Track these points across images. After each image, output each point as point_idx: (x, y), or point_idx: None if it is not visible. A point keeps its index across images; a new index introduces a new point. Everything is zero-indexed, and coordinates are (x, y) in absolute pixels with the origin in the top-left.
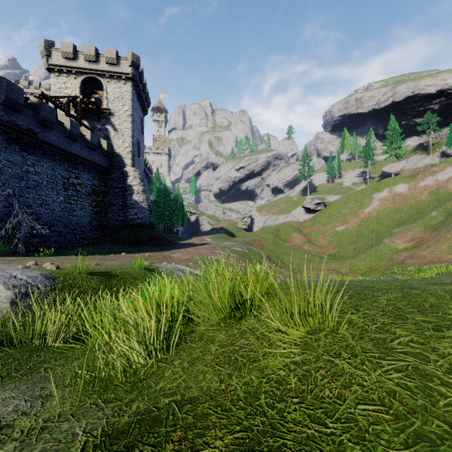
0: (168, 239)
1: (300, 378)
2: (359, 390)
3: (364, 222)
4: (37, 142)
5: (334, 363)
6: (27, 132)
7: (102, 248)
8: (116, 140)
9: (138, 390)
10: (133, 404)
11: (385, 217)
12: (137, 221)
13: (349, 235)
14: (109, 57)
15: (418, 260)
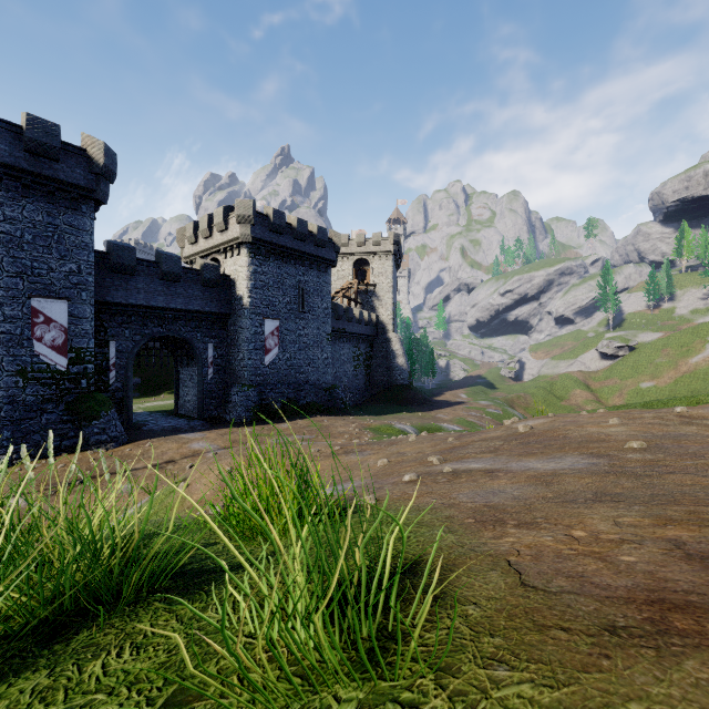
0: (426, 397)
1: None
2: None
3: (684, 378)
4: (345, 334)
5: None
6: (342, 330)
7: (383, 406)
8: (380, 310)
9: None
10: None
11: None
12: (400, 382)
13: (657, 395)
14: (375, 241)
15: None
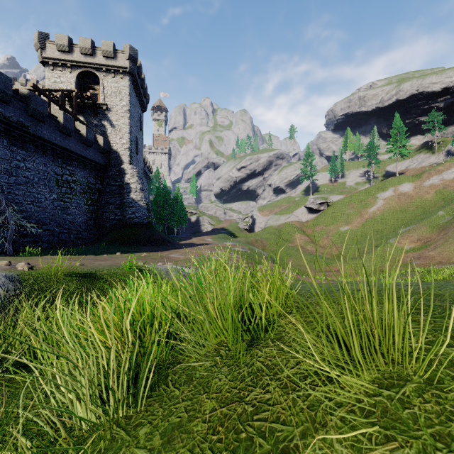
0: (167, 238)
1: None
2: None
3: (368, 222)
4: (28, 136)
5: None
6: (16, 125)
7: (96, 248)
8: (113, 137)
9: None
10: None
11: (390, 217)
12: (134, 220)
13: (354, 235)
14: (105, 50)
15: (426, 261)
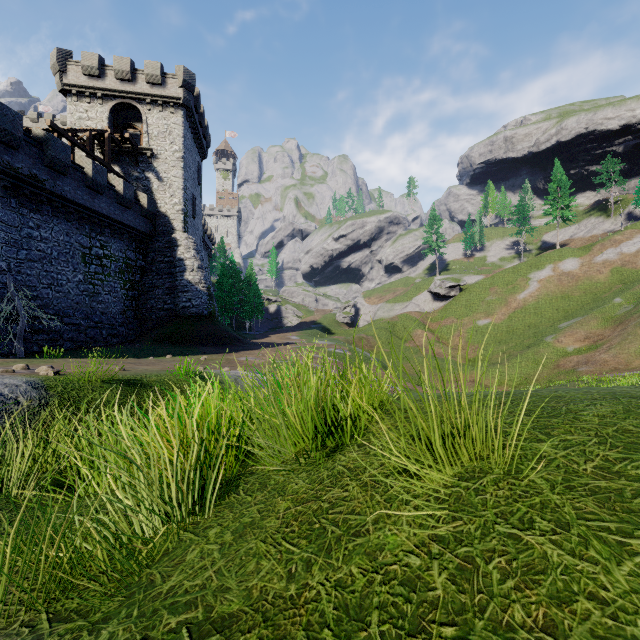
0: (236, 336)
1: (454, 576)
2: (595, 613)
3: (517, 313)
4: (44, 194)
5: (522, 542)
6: (28, 179)
7: (138, 348)
8: (160, 194)
9: (126, 592)
10: (105, 627)
11: (548, 306)
12: (191, 310)
13: (496, 332)
14: (150, 74)
15: (596, 366)
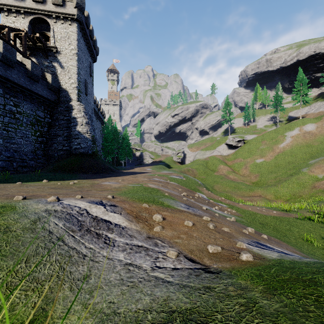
0: (110, 167)
1: None
2: None
3: (279, 155)
4: None
5: None
6: None
7: (31, 175)
8: (62, 77)
9: None
10: None
11: (299, 151)
12: (80, 150)
13: (268, 166)
14: None
15: None
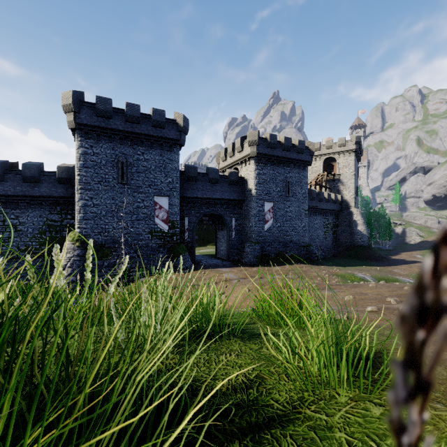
0: (383, 256)
1: None
2: None
3: None
4: (317, 210)
5: None
6: (315, 207)
7: (347, 260)
8: (344, 192)
9: None
10: None
11: None
12: (360, 243)
13: None
14: (340, 144)
15: None
